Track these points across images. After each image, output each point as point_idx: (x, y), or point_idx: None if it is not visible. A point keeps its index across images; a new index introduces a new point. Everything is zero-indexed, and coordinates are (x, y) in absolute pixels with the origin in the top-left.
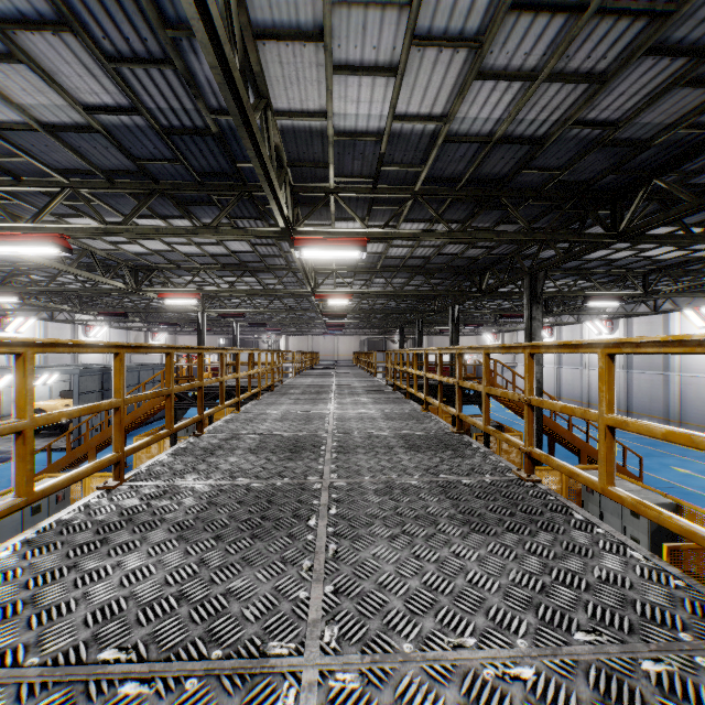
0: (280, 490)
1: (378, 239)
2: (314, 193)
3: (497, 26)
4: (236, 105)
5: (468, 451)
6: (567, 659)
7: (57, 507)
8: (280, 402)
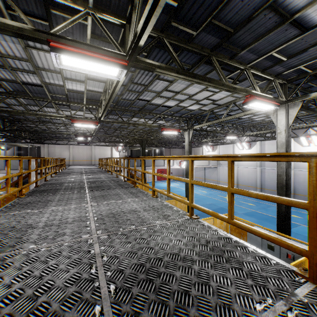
0: (94, 182)
1: (37, 39)
2: (107, 20)
3: (36, 72)
4: (106, 108)
5: (38, 190)
6: (66, 180)
7: (288, 260)
8: (152, 212)
